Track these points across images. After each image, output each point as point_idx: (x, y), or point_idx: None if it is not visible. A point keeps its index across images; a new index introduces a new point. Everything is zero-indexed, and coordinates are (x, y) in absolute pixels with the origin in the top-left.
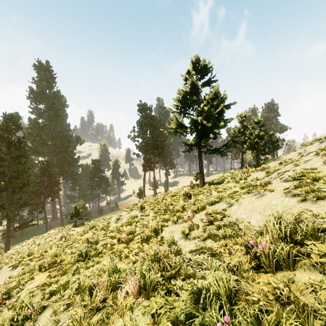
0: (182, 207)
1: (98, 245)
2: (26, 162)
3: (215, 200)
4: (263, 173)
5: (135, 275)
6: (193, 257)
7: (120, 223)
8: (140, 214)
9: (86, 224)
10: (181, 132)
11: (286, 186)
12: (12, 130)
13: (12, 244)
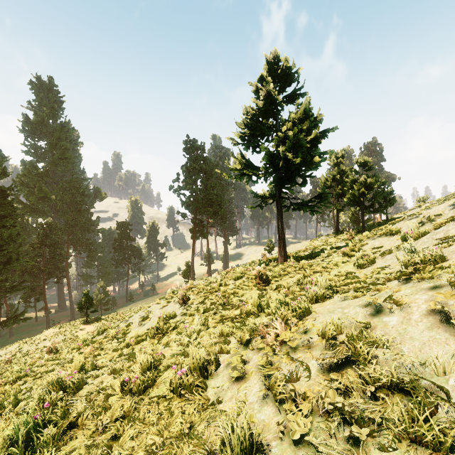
0: (256, 305)
1: (83, 391)
2: (14, 225)
3: (325, 292)
4: (389, 240)
5: None
6: None
7: (147, 327)
8: (181, 310)
9: (103, 319)
10: (249, 176)
11: None
12: None
13: None
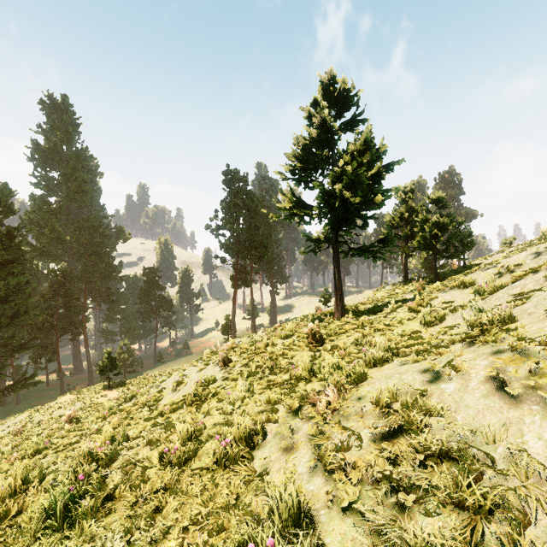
0: (308, 369)
1: (116, 463)
2: (22, 272)
3: (383, 355)
4: (463, 293)
5: None
6: None
7: (182, 393)
8: (221, 374)
9: (128, 383)
10: (301, 217)
11: None
12: None
13: None
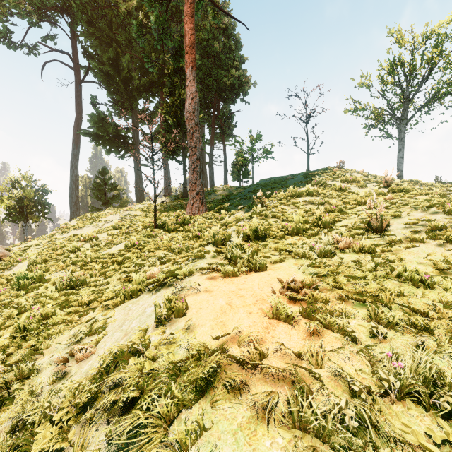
0: None
1: None
2: None
3: None
4: None
5: None
6: None
7: None
8: None
9: None
10: None
11: None
12: None
13: None
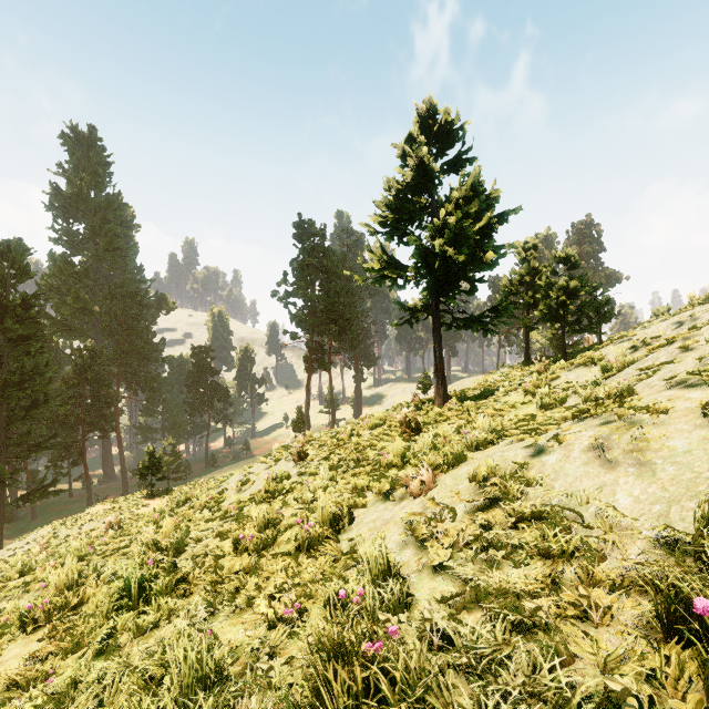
0: (400, 455)
1: (184, 556)
2: (41, 351)
3: (487, 437)
4: (590, 371)
5: (269, 688)
6: (459, 628)
7: (249, 493)
8: (296, 470)
9: (176, 491)
10: (393, 280)
11: (699, 399)
12: (9, 278)
13: (11, 536)
